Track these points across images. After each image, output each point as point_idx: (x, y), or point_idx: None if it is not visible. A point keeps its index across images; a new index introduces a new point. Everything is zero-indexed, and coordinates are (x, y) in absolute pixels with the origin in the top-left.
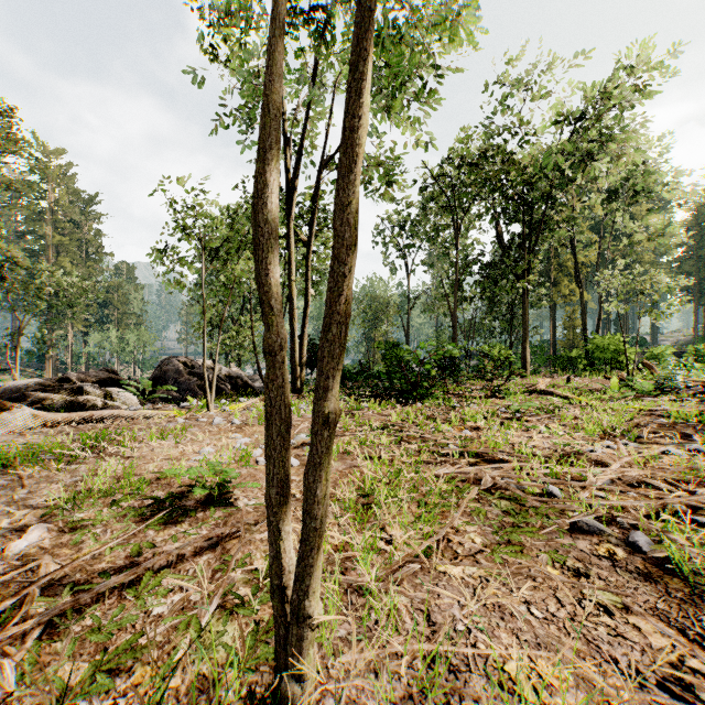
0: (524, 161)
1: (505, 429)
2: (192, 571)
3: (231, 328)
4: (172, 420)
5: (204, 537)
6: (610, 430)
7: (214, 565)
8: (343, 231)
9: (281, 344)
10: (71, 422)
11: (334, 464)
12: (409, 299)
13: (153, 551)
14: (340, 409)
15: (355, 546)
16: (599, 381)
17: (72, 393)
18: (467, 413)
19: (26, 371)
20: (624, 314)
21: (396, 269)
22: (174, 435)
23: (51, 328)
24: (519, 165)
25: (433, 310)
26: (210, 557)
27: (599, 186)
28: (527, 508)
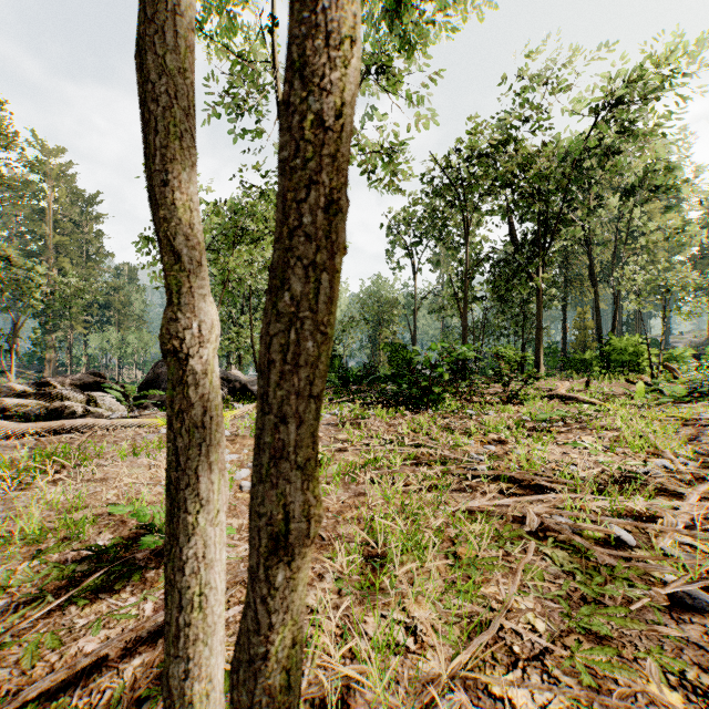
0: (539, 152)
1: (533, 442)
2: (109, 692)
3: (232, 329)
4: (155, 430)
5: (136, 629)
6: (661, 445)
7: (138, 691)
8: (334, 3)
9: (208, 333)
10: (37, 433)
11: (335, 490)
12: (415, 299)
13: (62, 648)
14: (344, 416)
15: (362, 656)
16: (619, 385)
17: (50, 399)
18: (487, 423)
19: (26, 374)
20: (636, 315)
21: (401, 268)
22: (147, 452)
23: (50, 330)
24: (534, 156)
25: (440, 310)
26: (145, 661)
27: (610, 184)
28: (593, 563)
